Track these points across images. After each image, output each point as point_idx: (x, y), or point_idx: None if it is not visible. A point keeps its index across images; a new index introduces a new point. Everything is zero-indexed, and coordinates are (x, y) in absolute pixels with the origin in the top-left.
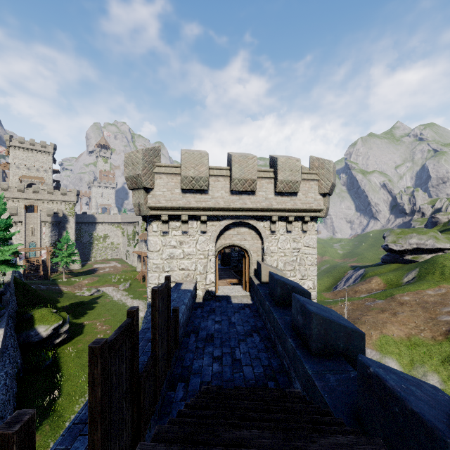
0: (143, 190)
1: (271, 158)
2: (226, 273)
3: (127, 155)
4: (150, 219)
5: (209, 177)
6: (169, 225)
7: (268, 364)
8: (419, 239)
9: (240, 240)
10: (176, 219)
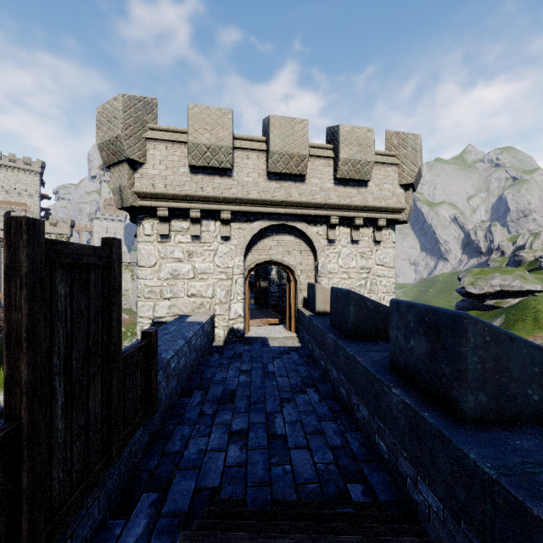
0: (125, 165)
1: (328, 130)
2: (261, 312)
3: (101, 109)
4: (141, 215)
5: (234, 151)
6: (170, 226)
7: (342, 444)
8: (503, 280)
9: (281, 254)
10: (183, 216)
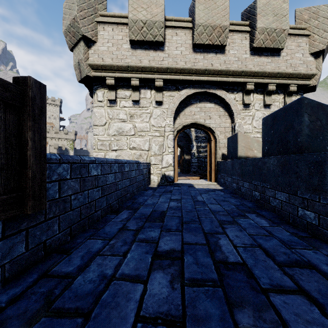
0: (81, 42)
1: (243, 13)
2: (185, 174)
3: (65, 3)
4: (95, 86)
5: (166, 30)
6: (117, 94)
7: None
8: None
9: (204, 118)
10: (126, 86)
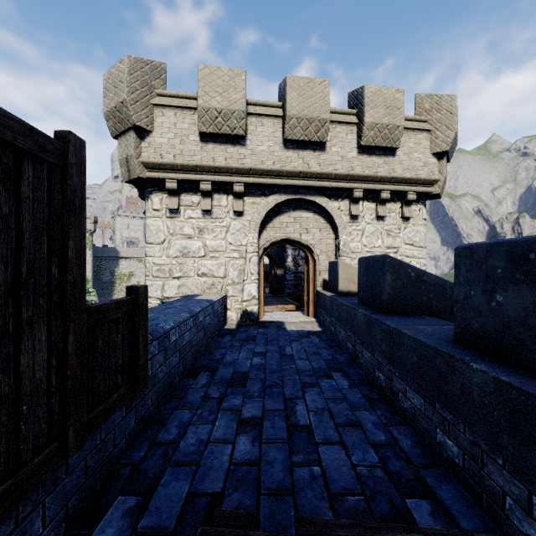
0: (132, 133)
1: (350, 95)
2: (276, 300)
3: (107, 75)
4: (149, 189)
5: (248, 117)
6: (180, 200)
7: (387, 441)
8: None
9: (299, 232)
10: (193, 190)
